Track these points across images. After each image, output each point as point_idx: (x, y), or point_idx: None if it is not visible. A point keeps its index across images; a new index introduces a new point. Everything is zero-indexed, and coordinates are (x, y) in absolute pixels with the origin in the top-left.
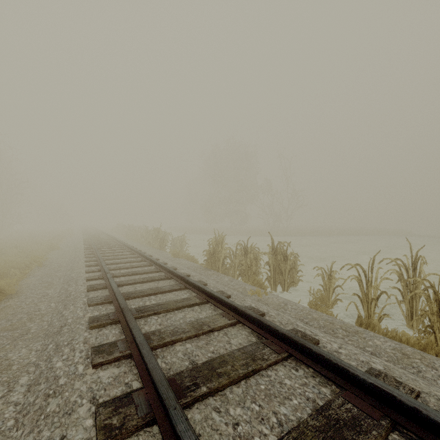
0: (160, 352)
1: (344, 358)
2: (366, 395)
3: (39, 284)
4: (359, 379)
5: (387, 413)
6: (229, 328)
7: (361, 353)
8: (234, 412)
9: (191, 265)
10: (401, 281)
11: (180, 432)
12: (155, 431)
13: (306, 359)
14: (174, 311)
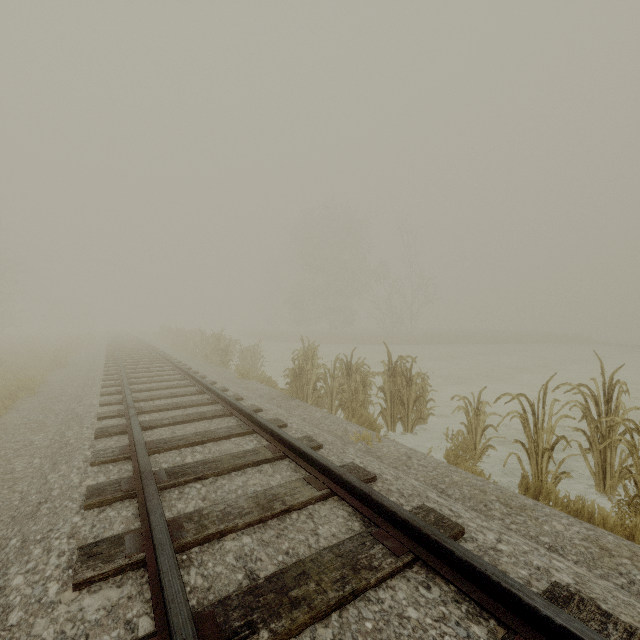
0: (197, 553)
1: (508, 562)
2: None
3: (23, 424)
4: (540, 617)
5: None
6: (317, 504)
7: (534, 551)
8: None
9: (266, 391)
10: (587, 419)
11: None
12: None
13: (444, 567)
14: (229, 474)
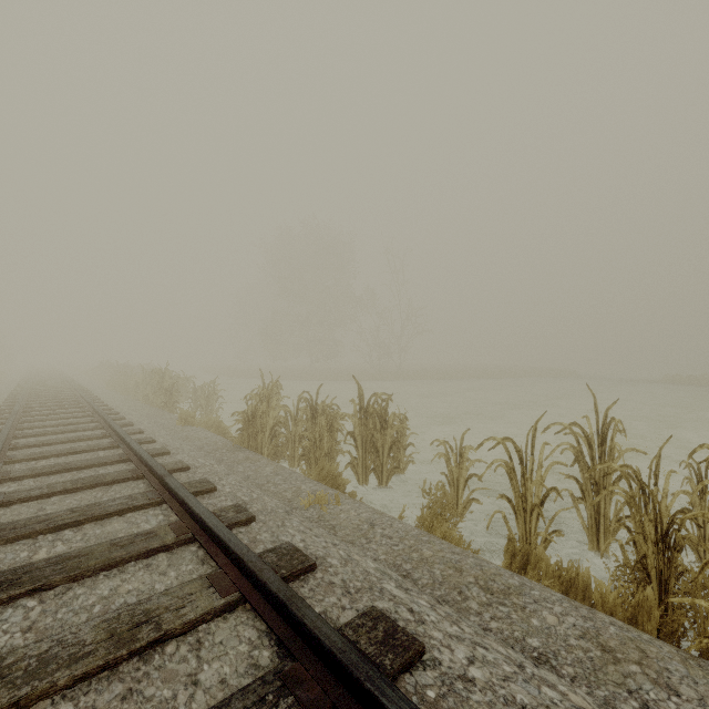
0: None
1: (481, 702)
2: None
3: None
4: None
5: None
6: (215, 621)
7: (519, 675)
8: None
9: (210, 440)
10: (579, 465)
11: None
12: None
13: None
14: (96, 576)
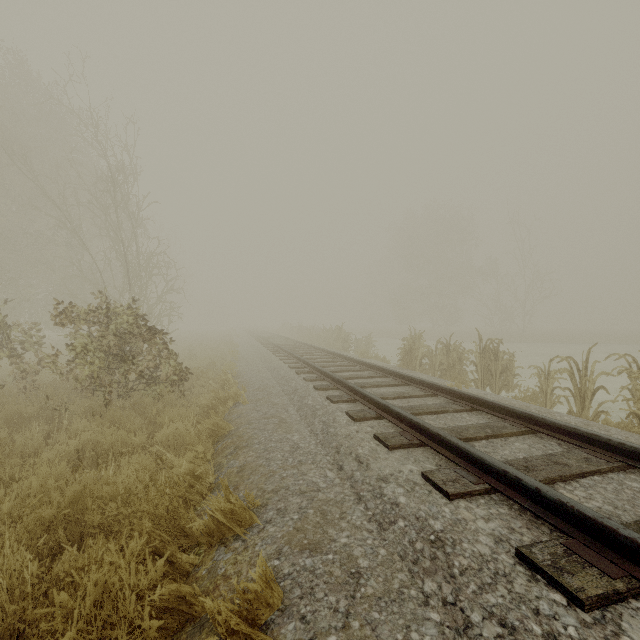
0: None
1: None
2: (520, 421)
3: (250, 370)
4: (515, 411)
5: (529, 426)
6: (425, 397)
7: None
8: (427, 421)
9: (383, 364)
10: (631, 379)
11: (398, 410)
12: (382, 421)
13: (484, 409)
14: (377, 388)
